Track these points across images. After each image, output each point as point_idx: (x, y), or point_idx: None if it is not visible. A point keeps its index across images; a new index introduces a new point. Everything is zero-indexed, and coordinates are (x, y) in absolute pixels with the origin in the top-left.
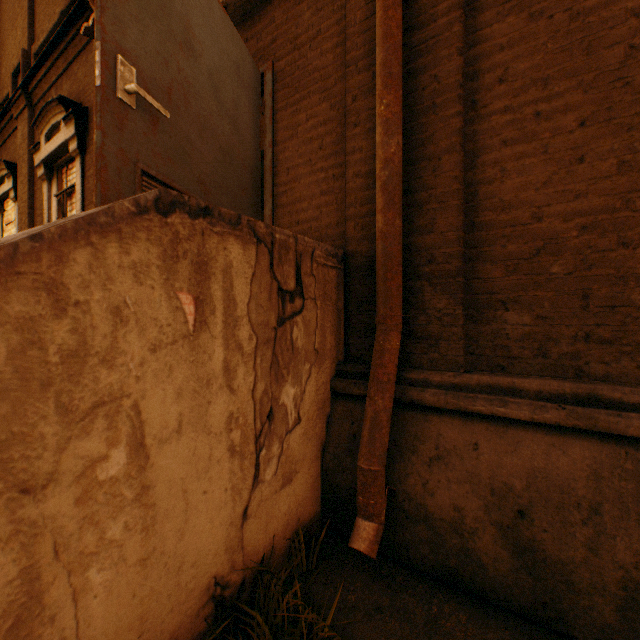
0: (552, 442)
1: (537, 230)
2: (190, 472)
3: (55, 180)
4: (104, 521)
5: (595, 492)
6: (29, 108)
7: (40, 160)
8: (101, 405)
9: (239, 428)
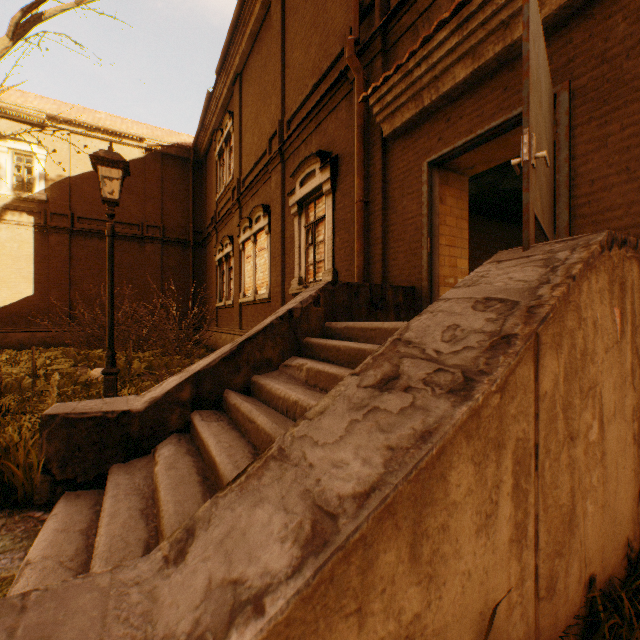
0: None
1: None
2: (617, 449)
3: (303, 215)
4: (590, 470)
5: None
6: (281, 163)
7: (294, 201)
8: (589, 389)
9: (635, 420)
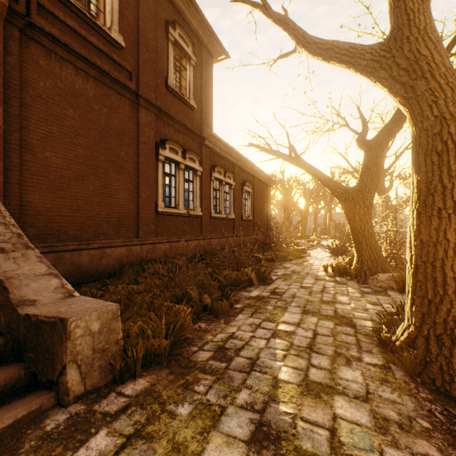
0: (47, 255)
1: (38, 209)
2: None
3: None
4: None
5: (55, 262)
6: None
7: None
8: None
9: None
